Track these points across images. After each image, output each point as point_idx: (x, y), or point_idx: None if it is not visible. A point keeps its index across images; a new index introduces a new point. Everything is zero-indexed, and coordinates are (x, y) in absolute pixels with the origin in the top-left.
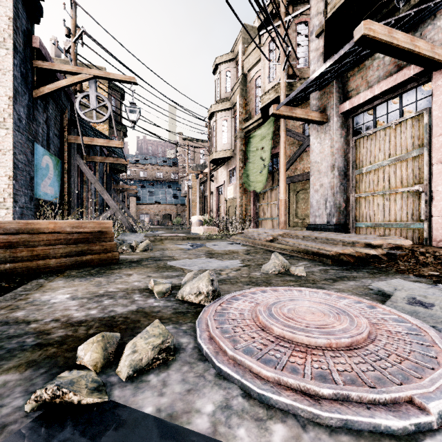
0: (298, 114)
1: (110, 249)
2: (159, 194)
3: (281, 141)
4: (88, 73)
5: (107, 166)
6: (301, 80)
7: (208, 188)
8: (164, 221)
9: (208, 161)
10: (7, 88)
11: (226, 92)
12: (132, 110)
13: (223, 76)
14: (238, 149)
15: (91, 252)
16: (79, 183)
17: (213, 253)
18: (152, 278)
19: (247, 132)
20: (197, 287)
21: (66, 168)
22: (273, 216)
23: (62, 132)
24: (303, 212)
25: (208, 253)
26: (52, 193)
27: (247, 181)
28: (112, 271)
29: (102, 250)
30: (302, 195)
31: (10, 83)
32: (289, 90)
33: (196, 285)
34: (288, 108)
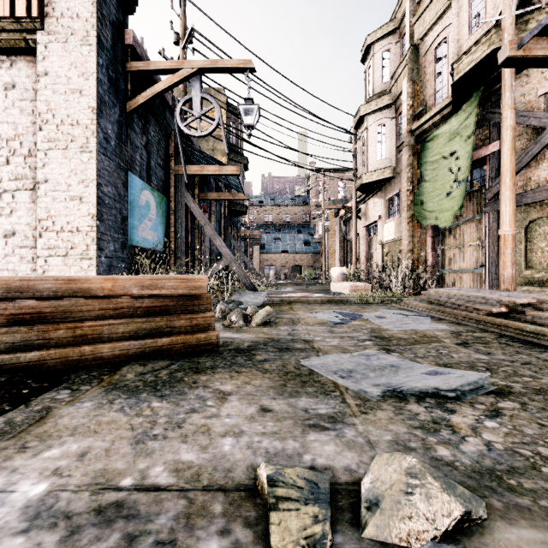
0: None
1: (204, 326)
2: (286, 241)
3: (504, 128)
4: (190, 66)
5: (225, 208)
6: (547, 6)
7: (354, 228)
8: (293, 274)
9: (354, 190)
10: (90, 97)
11: (383, 83)
12: (248, 109)
13: (378, 60)
14: (404, 163)
15: (172, 330)
16: (189, 227)
17: (386, 338)
18: (269, 422)
19: (420, 135)
20: None
21: (172, 207)
22: (471, 266)
23: (168, 161)
24: (545, 258)
25: (377, 337)
26: (155, 239)
27: (421, 212)
28: (196, 379)
29: (190, 327)
30: (543, 226)
31: (93, 91)
32: (517, 33)
33: None
34: (545, 40)
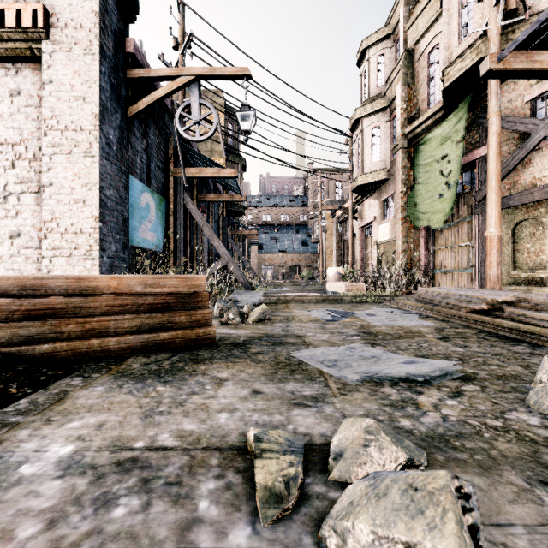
0: (547, 63)
1: (203, 321)
2: (284, 241)
3: (490, 134)
4: (189, 74)
5: (223, 208)
6: (532, 17)
7: (350, 228)
8: (291, 274)
9: (350, 192)
10: (93, 104)
11: (378, 87)
12: (245, 115)
13: (373, 64)
14: (398, 166)
15: (173, 326)
16: (188, 228)
17: (373, 333)
18: (259, 402)
19: (414, 138)
20: (407, 546)
21: (172, 208)
22: (462, 266)
23: (167, 164)
24: (531, 258)
25: (365, 333)
26: (154, 240)
27: (414, 214)
28: (195, 368)
29: (190, 322)
30: (529, 228)
31: (96, 98)
32: (504, 43)
33: (401, 538)
34: (523, 53)
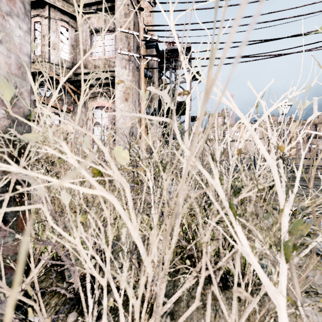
0: None
1: None
2: None
3: None
4: None
5: None
6: None
7: None
8: None
9: None
10: None
11: None
12: None
13: None
14: None
15: None
16: None
17: None
18: None
19: None
20: None
21: None
22: None
23: None
24: None
25: None
26: None
27: None
28: None
29: None
30: None
31: None
32: None
33: None
34: None
